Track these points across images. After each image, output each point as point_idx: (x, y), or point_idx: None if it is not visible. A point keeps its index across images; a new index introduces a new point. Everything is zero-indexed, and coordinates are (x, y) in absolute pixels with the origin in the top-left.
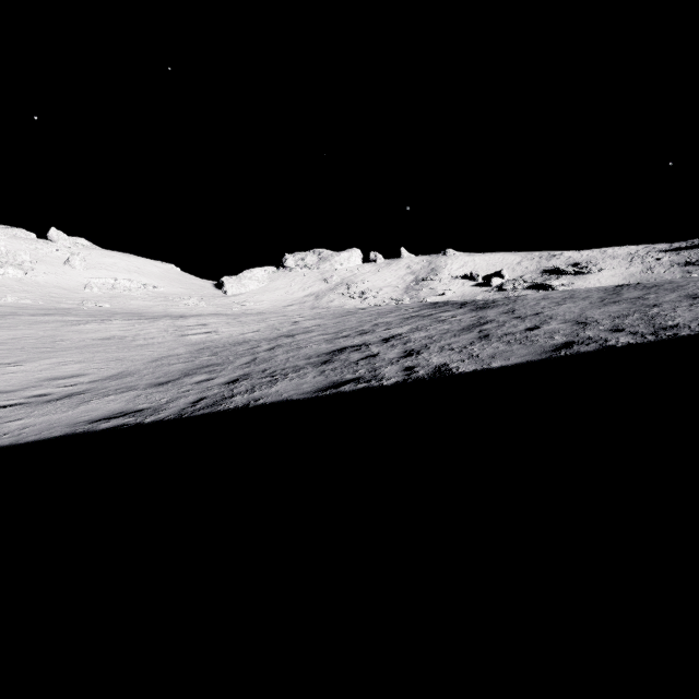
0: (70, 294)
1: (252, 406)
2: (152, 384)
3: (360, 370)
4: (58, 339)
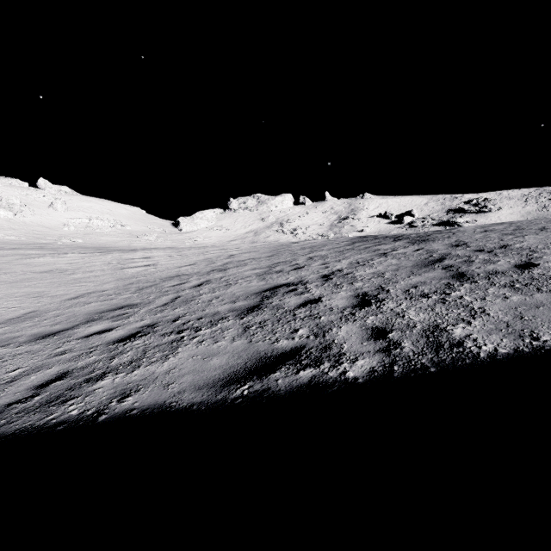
0: (50, 231)
1: (103, 420)
2: (35, 336)
3: (301, 330)
4: (1, 272)
